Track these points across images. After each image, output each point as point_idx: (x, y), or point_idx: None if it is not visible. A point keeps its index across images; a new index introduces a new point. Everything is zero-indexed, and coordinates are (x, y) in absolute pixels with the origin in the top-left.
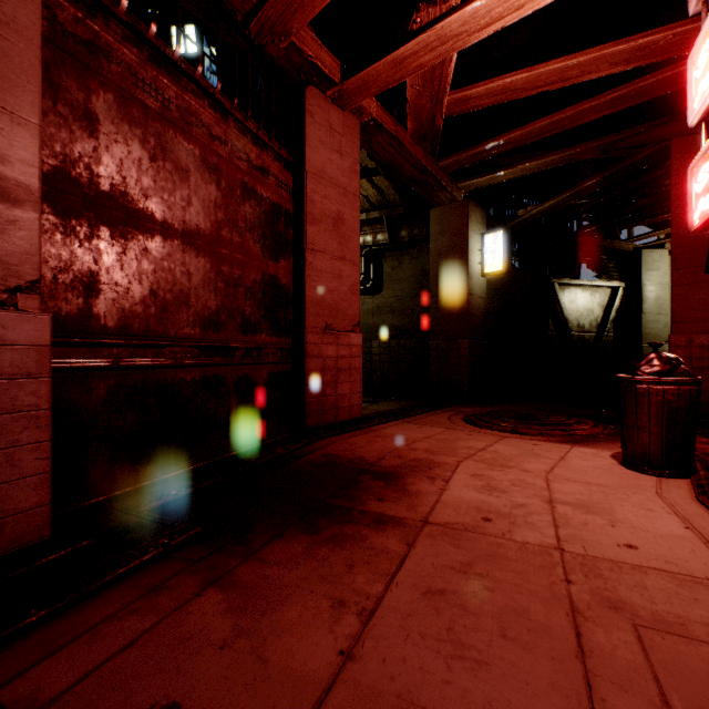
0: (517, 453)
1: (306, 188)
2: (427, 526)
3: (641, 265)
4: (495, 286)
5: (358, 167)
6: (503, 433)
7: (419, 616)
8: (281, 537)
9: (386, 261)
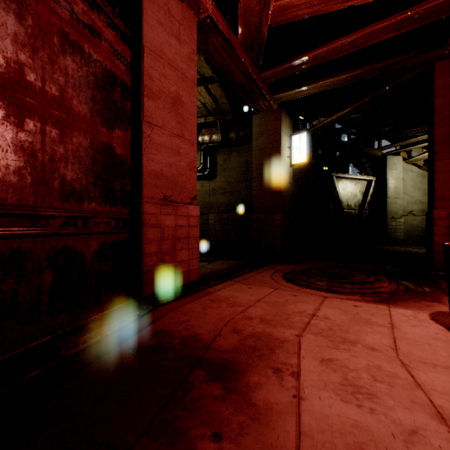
0: (348, 319)
1: (143, 62)
2: None
3: (386, 166)
4: (297, 176)
5: (195, 58)
6: (322, 293)
7: None
8: None
9: (219, 155)
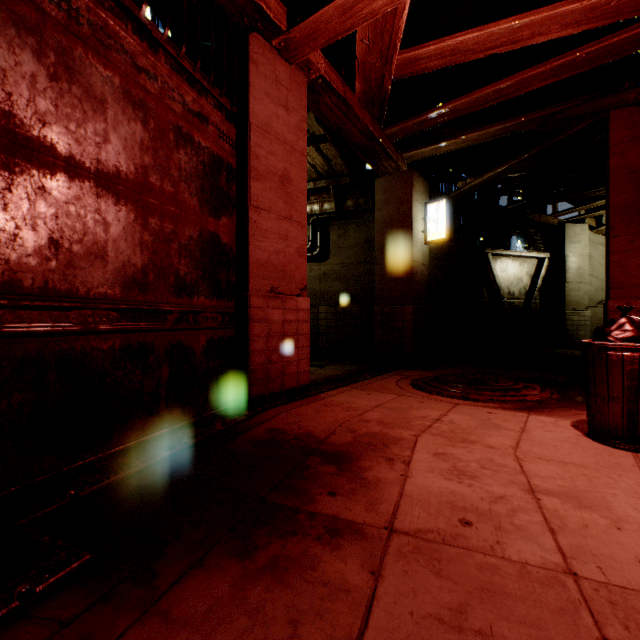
0: (475, 424)
1: (250, 141)
2: (394, 538)
3: (565, 238)
4: (436, 255)
5: (305, 126)
6: (454, 400)
7: None
8: (201, 567)
9: (332, 230)
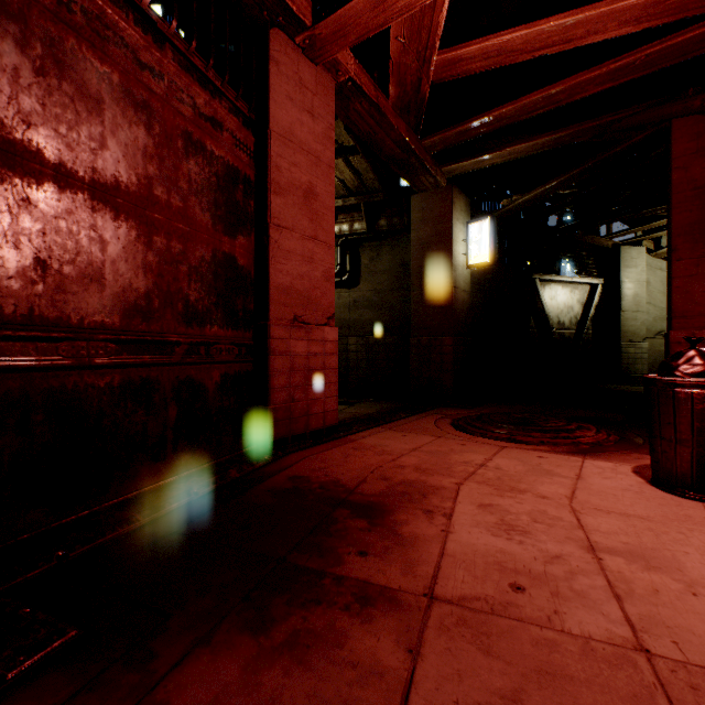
0: (525, 470)
1: (270, 151)
2: (434, 607)
3: (620, 262)
4: (478, 280)
5: (333, 134)
6: (500, 442)
7: None
8: (208, 644)
9: (363, 252)
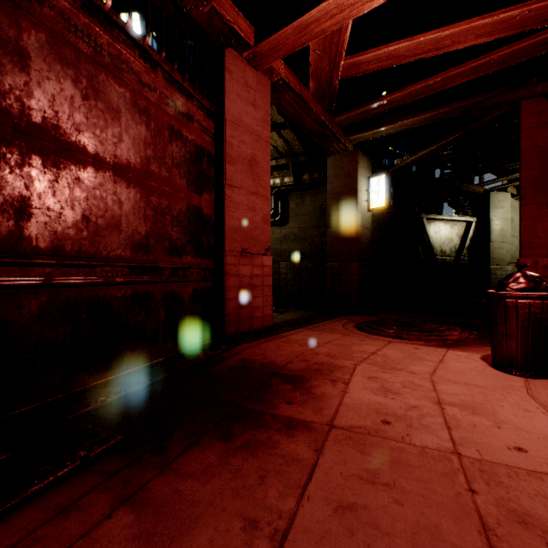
0: (403, 356)
1: (225, 134)
2: (332, 430)
3: (490, 204)
4: (378, 219)
5: (269, 119)
6: (389, 338)
7: (332, 539)
8: (198, 445)
9: (291, 199)
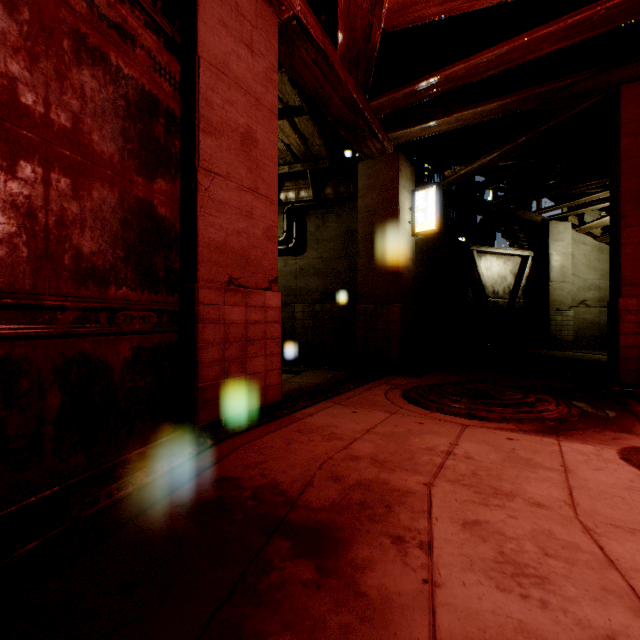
0: (500, 459)
1: (198, 81)
2: None
3: (549, 235)
4: (421, 249)
5: (276, 77)
6: (460, 419)
7: None
8: None
9: (309, 220)
